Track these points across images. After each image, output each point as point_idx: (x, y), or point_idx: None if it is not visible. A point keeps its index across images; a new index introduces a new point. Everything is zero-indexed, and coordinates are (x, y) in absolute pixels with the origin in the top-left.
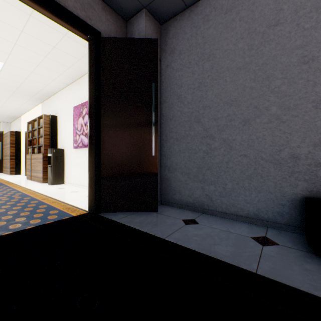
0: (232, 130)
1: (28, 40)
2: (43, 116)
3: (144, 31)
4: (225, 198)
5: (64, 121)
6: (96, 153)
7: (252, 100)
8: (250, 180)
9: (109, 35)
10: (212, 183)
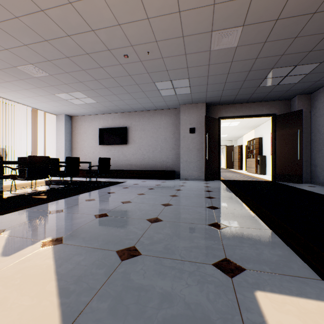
0: None
1: None
2: (255, 139)
3: (296, 105)
4: None
5: (266, 140)
6: (274, 159)
7: None
8: None
9: (280, 112)
10: None
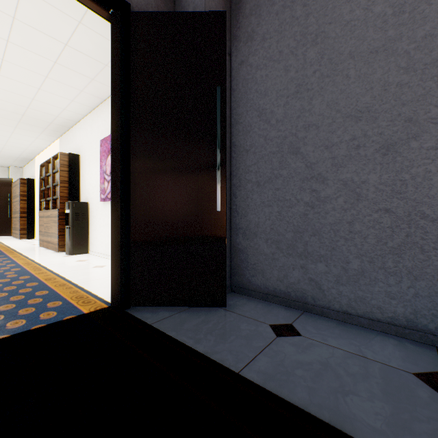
0: (361, 164)
1: (25, 34)
2: (59, 155)
3: (202, 3)
4: (348, 287)
5: (88, 162)
6: (122, 207)
7: (402, 107)
8: (397, 256)
9: (144, 11)
10: (322, 260)
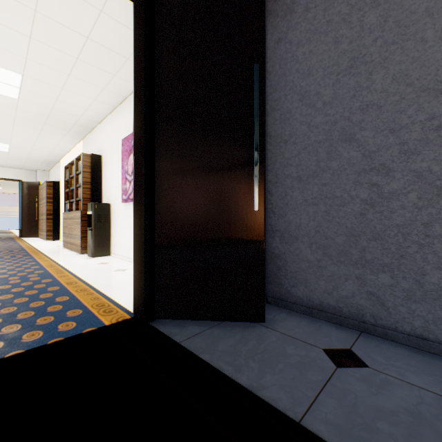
0: None
1: (47, 29)
2: (82, 156)
3: None
4: (423, 306)
5: (110, 162)
6: (146, 207)
7: None
8: None
9: None
10: (386, 270)
